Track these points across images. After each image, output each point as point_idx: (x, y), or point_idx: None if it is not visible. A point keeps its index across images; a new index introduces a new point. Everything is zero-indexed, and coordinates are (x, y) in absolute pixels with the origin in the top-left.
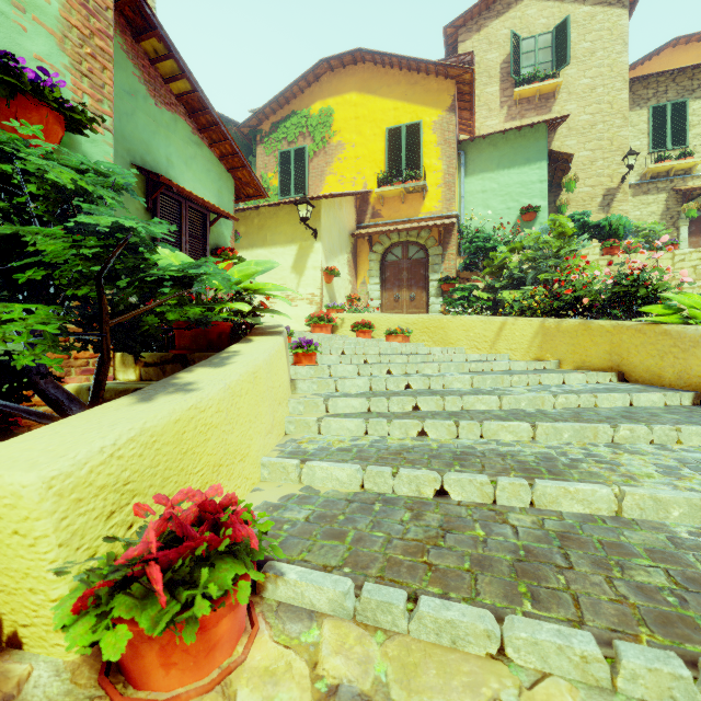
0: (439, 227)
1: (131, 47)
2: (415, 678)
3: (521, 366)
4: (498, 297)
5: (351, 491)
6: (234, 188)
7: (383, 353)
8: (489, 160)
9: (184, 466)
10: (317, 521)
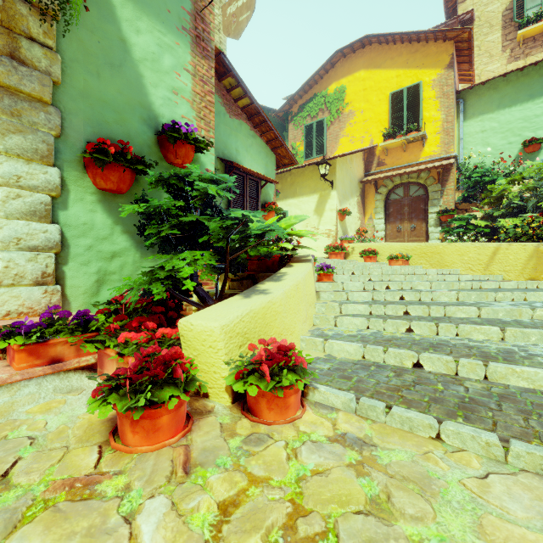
0: (437, 168)
1: (217, 86)
2: (386, 438)
3: (512, 285)
4: (497, 224)
5: (356, 359)
6: (275, 161)
7: (385, 273)
8: (488, 103)
9: (266, 331)
10: (334, 370)
